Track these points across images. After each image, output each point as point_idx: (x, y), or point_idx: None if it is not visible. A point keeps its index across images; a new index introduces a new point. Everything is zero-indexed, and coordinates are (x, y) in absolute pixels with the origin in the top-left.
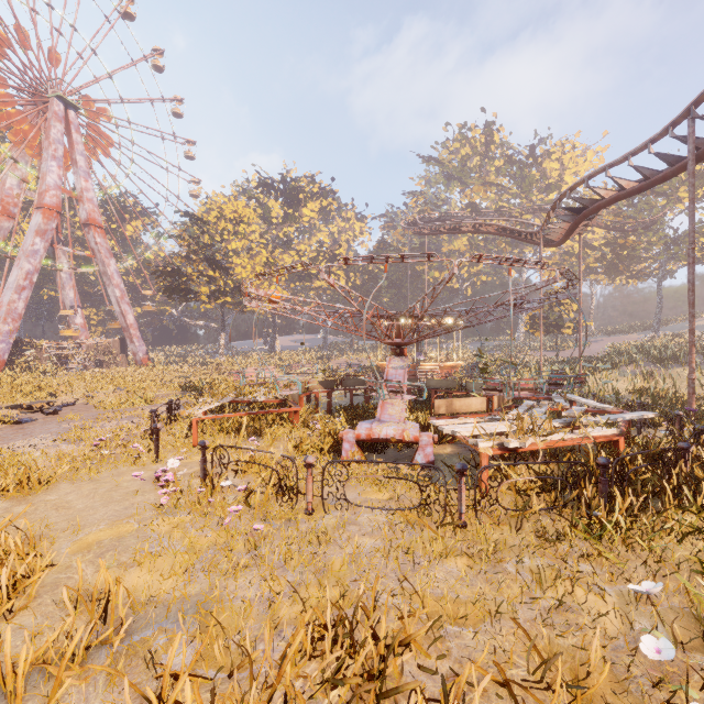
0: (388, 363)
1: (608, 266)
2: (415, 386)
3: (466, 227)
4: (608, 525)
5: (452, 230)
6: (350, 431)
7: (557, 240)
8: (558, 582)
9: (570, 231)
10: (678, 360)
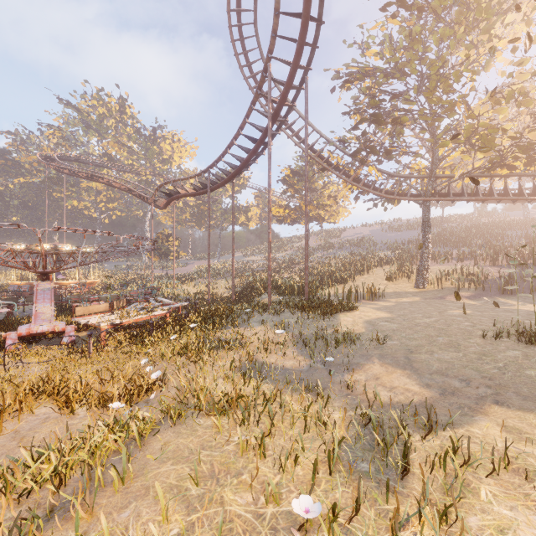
0: (37, 286)
1: (197, 219)
2: (57, 301)
3: (102, 179)
4: (147, 341)
5: (90, 178)
6: (12, 332)
7: (161, 206)
8: (127, 363)
9: (167, 204)
10: (221, 275)
